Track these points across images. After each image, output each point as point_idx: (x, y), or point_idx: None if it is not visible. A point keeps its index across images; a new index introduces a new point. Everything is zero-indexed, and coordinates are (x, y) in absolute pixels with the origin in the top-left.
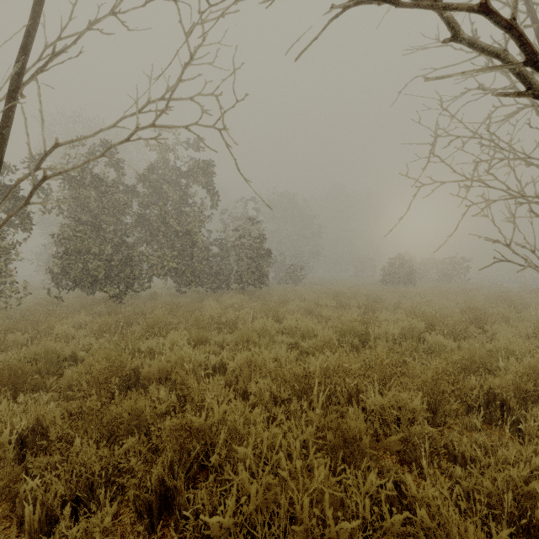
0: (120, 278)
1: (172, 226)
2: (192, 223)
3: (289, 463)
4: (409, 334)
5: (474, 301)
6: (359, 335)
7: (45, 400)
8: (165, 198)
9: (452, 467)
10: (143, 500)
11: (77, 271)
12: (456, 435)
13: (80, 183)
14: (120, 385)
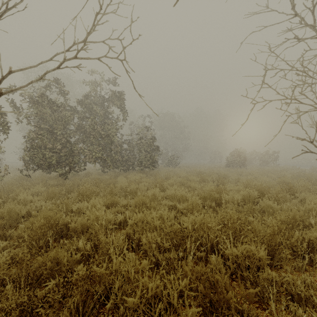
0: (67, 163)
1: (98, 132)
2: (111, 130)
3: None
4: (247, 199)
5: (285, 177)
6: (215, 200)
7: (1, 247)
8: (94, 114)
9: (292, 305)
10: None
11: (39, 159)
12: (290, 277)
13: (40, 104)
14: (55, 235)
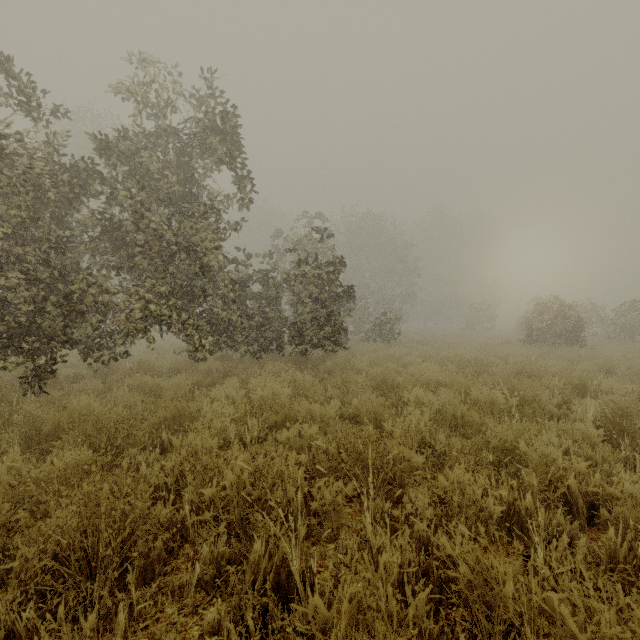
0: (67, 336)
1: (161, 236)
2: (205, 232)
3: None
4: None
5: None
6: None
7: None
8: (157, 187)
9: None
10: None
11: None
12: None
13: None
14: None
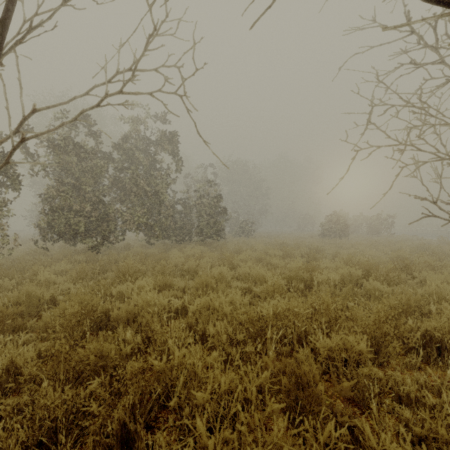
0: (98, 231)
1: (142, 188)
2: (159, 185)
3: (247, 416)
4: (348, 280)
5: (401, 251)
6: (304, 281)
7: (23, 340)
8: (136, 163)
9: (399, 408)
10: (103, 445)
11: (61, 225)
12: (398, 375)
13: (63, 150)
14: (92, 326)
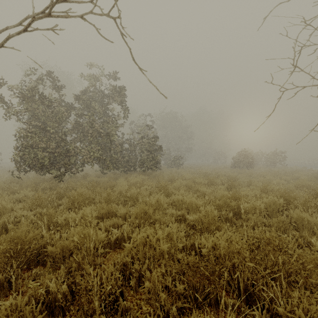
0: (62, 164)
1: (96, 130)
2: (110, 128)
3: None
4: (270, 208)
5: (304, 180)
6: (231, 209)
7: None
8: (92, 111)
9: None
10: None
11: (30, 159)
12: None
13: (32, 99)
14: (28, 261)
